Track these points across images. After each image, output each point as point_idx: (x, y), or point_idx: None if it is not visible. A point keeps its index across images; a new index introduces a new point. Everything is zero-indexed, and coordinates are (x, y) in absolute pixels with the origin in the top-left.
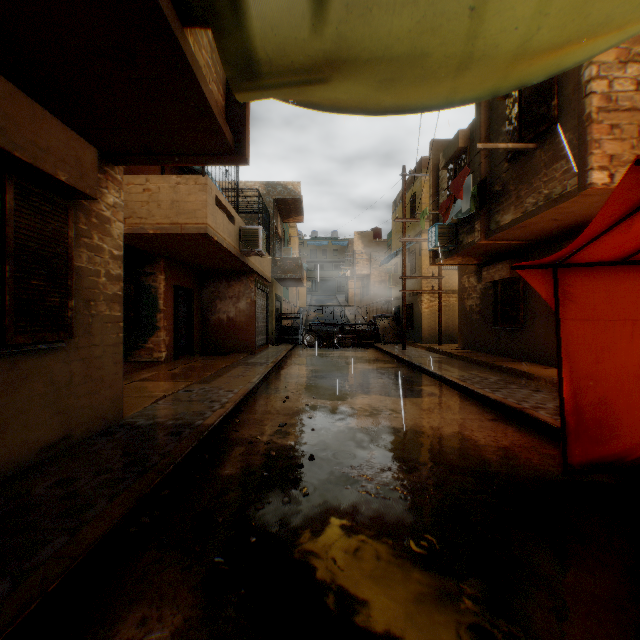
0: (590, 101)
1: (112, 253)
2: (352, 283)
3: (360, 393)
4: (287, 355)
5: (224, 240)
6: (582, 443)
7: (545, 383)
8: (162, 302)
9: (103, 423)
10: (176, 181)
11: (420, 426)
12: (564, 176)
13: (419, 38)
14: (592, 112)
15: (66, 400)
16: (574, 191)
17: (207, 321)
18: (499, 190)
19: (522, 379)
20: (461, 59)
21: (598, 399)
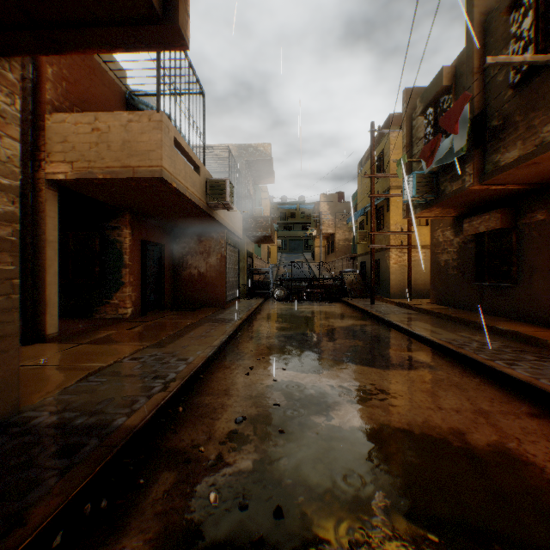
0: None
1: None
2: (318, 242)
3: (337, 361)
4: (257, 309)
5: (186, 189)
6: None
7: None
8: (127, 257)
9: None
10: (128, 119)
11: (434, 426)
12: None
13: None
14: None
15: None
16: None
17: (179, 276)
18: (498, 125)
19: (529, 345)
20: None
21: None
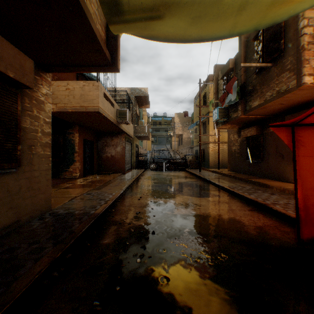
0: (303, 38)
1: (45, 120)
2: (174, 138)
3: (179, 195)
4: (141, 174)
5: (108, 115)
6: (308, 227)
7: (276, 190)
8: (77, 147)
9: (39, 213)
10: (83, 84)
11: (212, 214)
12: (287, 80)
13: None
14: (304, 44)
15: (17, 201)
16: (294, 87)
17: (101, 157)
18: (251, 89)
19: (263, 187)
20: (241, 2)
21: None
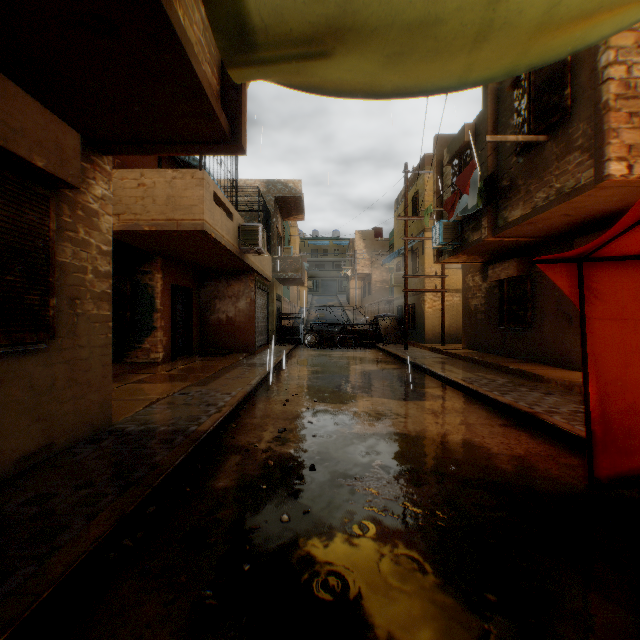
0: (607, 88)
1: (100, 248)
2: (353, 283)
3: (363, 396)
4: (288, 356)
5: (222, 237)
6: (610, 454)
7: (556, 385)
8: (159, 301)
9: (90, 429)
10: (172, 176)
11: (427, 432)
12: (578, 169)
13: (434, 1)
14: (609, 99)
15: (47, 406)
16: (589, 184)
17: (206, 321)
18: (507, 185)
19: (531, 381)
20: (479, 28)
21: (627, 406)
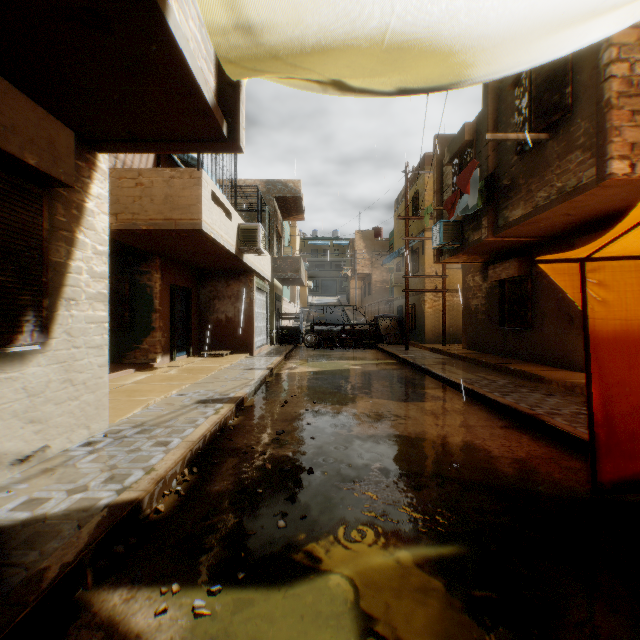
0: (610, 86)
1: (96, 248)
2: (353, 283)
3: (362, 397)
4: (287, 356)
5: (221, 237)
6: (613, 458)
7: (557, 386)
8: (158, 302)
9: (85, 432)
10: (170, 175)
11: (427, 434)
12: (579, 167)
13: None
14: (612, 97)
15: (41, 408)
16: (591, 183)
17: (205, 321)
18: (507, 184)
19: (532, 382)
20: (480, 22)
21: (631, 409)
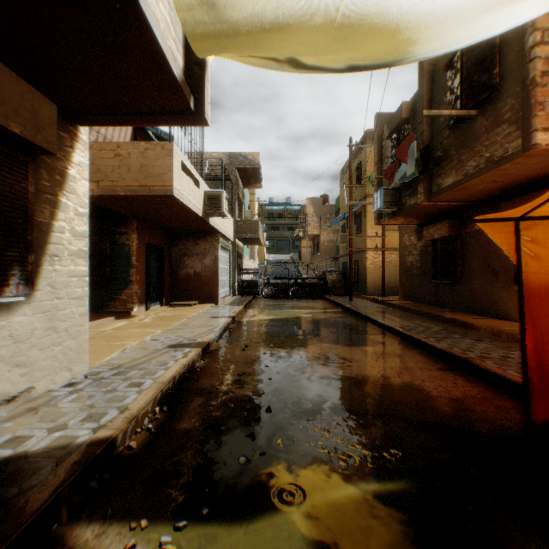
0: (534, 66)
1: (77, 210)
2: (304, 242)
3: (313, 342)
4: (247, 305)
5: (189, 202)
6: (545, 400)
7: (485, 333)
8: (135, 258)
9: (67, 374)
10: (145, 147)
11: (372, 375)
12: (506, 139)
13: None
14: (536, 76)
15: (26, 353)
16: (517, 152)
17: (176, 275)
18: (440, 155)
19: (462, 329)
20: None
21: None
